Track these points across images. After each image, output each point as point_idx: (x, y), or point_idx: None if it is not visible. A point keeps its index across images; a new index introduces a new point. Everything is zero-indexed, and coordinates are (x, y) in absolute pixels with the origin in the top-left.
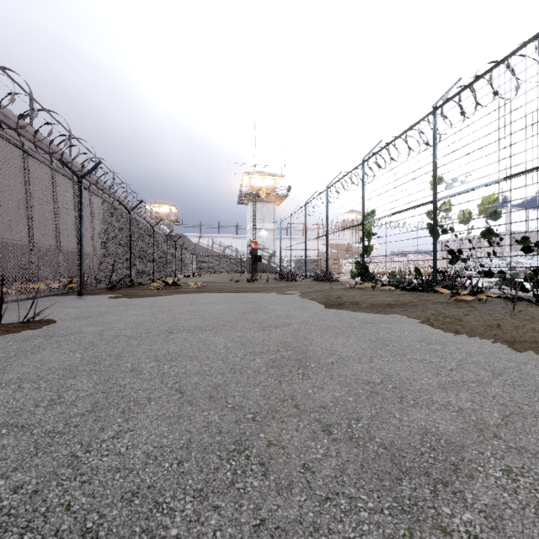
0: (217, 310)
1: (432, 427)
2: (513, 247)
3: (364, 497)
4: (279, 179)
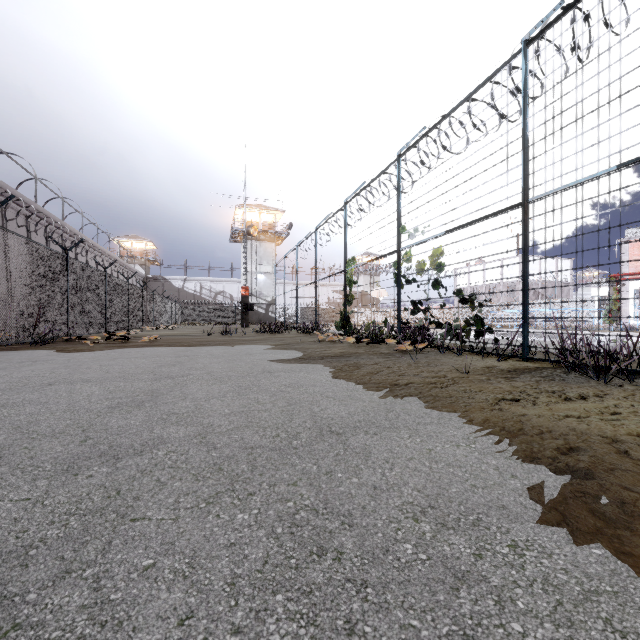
0: (135, 364)
1: (167, 435)
2: None
3: (49, 466)
4: (279, 215)
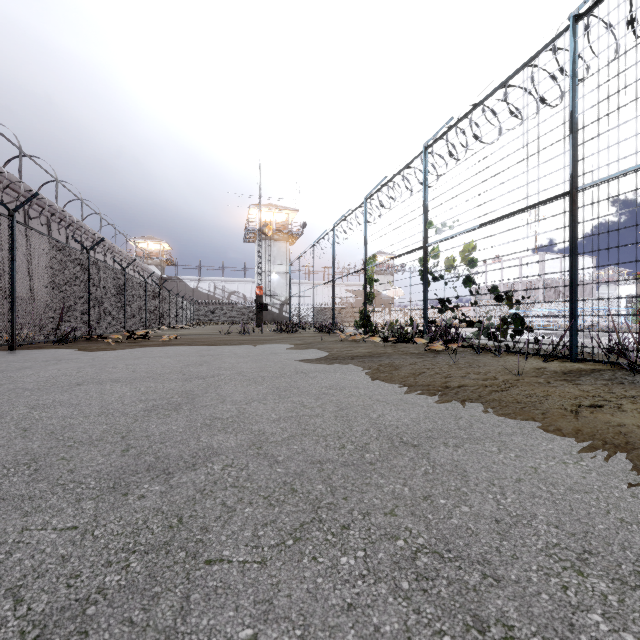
0: (161, 363)
1: (218, 445)
2: (547, 295)
3: (93, 482)
4: (292, 214)
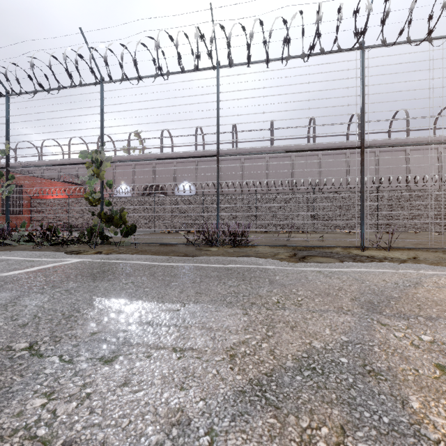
0: None
1: None
2: None
3: None
4: None
